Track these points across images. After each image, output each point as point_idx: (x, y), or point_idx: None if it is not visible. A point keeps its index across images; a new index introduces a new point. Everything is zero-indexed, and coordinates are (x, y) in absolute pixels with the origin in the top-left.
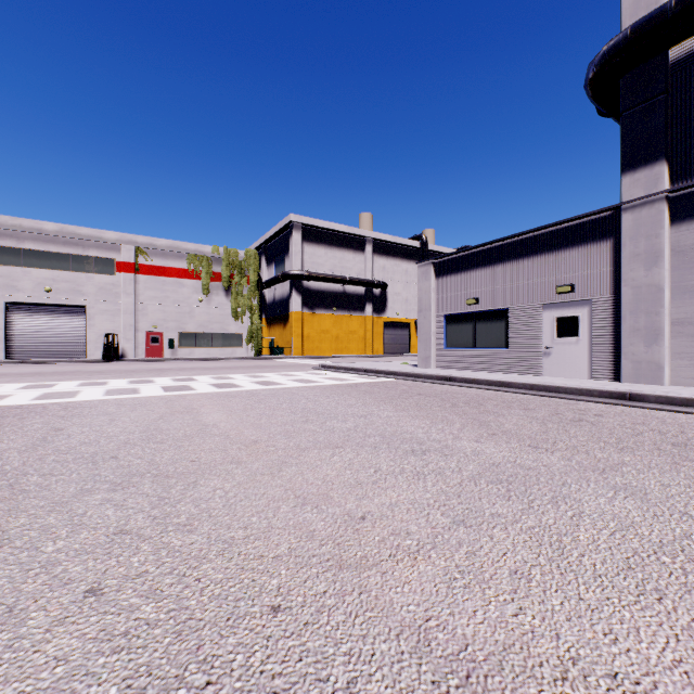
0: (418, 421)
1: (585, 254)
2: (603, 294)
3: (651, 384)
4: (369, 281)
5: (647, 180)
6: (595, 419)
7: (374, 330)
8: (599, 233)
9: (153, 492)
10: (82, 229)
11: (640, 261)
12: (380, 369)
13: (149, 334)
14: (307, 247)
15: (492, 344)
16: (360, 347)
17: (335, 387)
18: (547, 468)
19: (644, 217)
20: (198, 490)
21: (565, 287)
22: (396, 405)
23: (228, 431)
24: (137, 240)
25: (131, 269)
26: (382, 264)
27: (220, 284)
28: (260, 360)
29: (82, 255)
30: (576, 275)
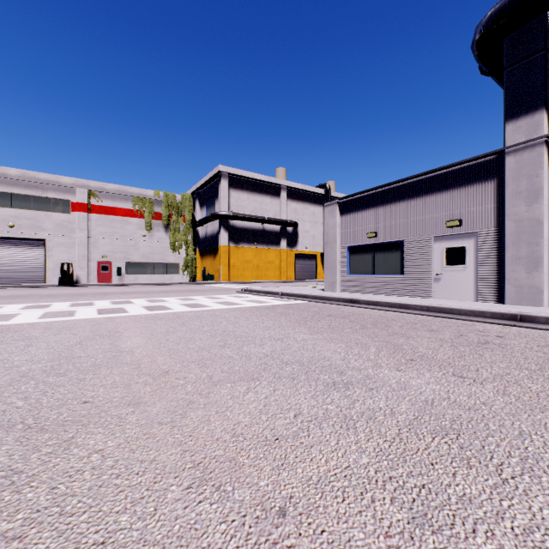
0: (333, 344)
1: (471, 193)
2: (487, 227)
3: (531, 306)
4: (283, 221)
5: (528, 127)
6: (500, 341)
7: (288, 260)
8: (483, 175)
9: (5, 461)
10: (42, 174)
11: (522, 198)
12: (293, 292)
13: (99, 263)
14: (233, 193)
15: (389, 271)
16: (276, 274)
17: (254, 309)
18: (489, 408)
19: (525, 159)
20: (69, 455)
21: (454, 222)
22: (310, 326)
23: (141, 358)
24: (89, 184)
25: (84, 209)
26: (294, 207)
27: (160, 222)
28: (194, 285)
29: (42, 196)
30: (463, 212)
